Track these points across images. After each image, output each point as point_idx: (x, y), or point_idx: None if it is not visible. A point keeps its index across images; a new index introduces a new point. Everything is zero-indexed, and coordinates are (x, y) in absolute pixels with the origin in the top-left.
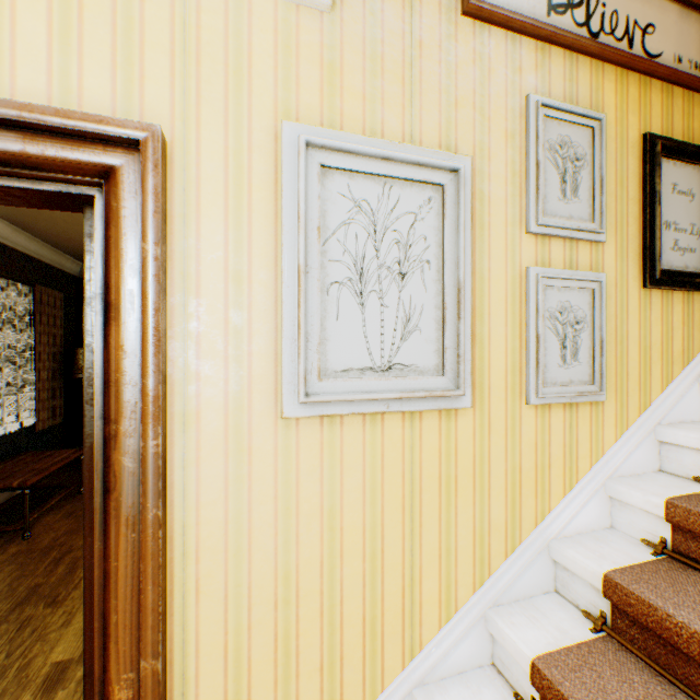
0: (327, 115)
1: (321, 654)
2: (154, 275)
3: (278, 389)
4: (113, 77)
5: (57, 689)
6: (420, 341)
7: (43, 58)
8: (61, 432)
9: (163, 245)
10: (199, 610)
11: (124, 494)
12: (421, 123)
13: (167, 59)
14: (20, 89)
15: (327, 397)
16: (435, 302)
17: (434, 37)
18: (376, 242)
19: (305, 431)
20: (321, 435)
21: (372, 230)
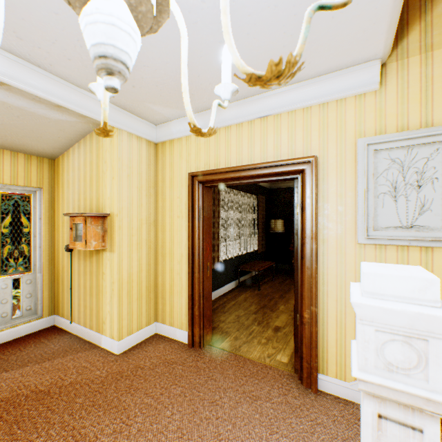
0: (377, 129)
1: None
2: (314, 198)
3: (356, 233)
4: (302, 143)
5: (277, 331)
6: (430, 215)
7: (286, 145)
8: (263, 255)
9: (316, 189)
10: (327, 301)
11: (306, 260)
12: (432, 114)
13: (317, 132)
14: (281, 154)
15: (376, 237)
16: (441, 196)
17: (441, 70)
18: (403, 174)
19: (367, 249)
20: (374, 252)
21: (400, 169)
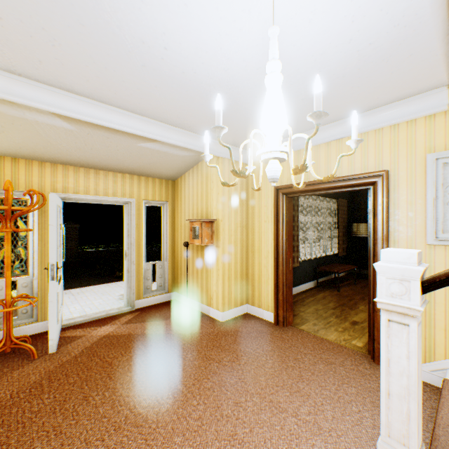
0: (447, 144)
1: (444, 325)
2: (385, 206)
3: (425, 236)
4: (374, 159)
5: (355, 324)
6: None
7: (359, 161)
8: (344, 259)
9: (387, 198)
10: None
11: (377, 257)
12: None
13: (388, 149)
14: (355, 169)
15: (444, 239)
16: None
17: None
18: None
19: (437, 250)
20: (444, 252)
21: None
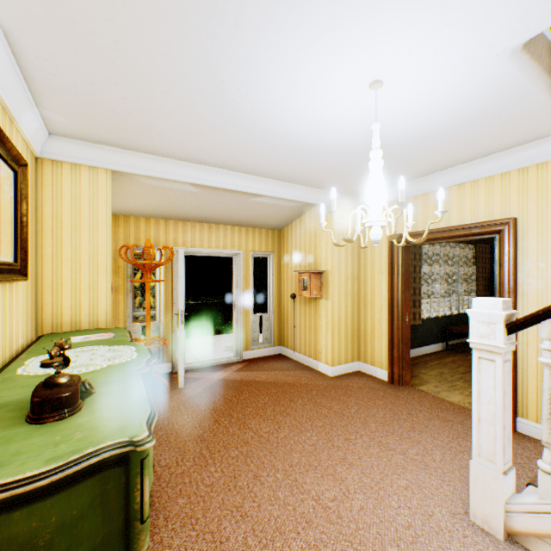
0: None
1: None
2: (511, 256)
3: None
4: (500, 206)
5: None
6: None
7: (483, 208)
8: None
9: (514, 247)
10: (526, 351)
11: None
12: None
13: (516, 195)
14: (478, 217)
15: None
16: None
17: None
18: None
19: None
20: None
21: None
